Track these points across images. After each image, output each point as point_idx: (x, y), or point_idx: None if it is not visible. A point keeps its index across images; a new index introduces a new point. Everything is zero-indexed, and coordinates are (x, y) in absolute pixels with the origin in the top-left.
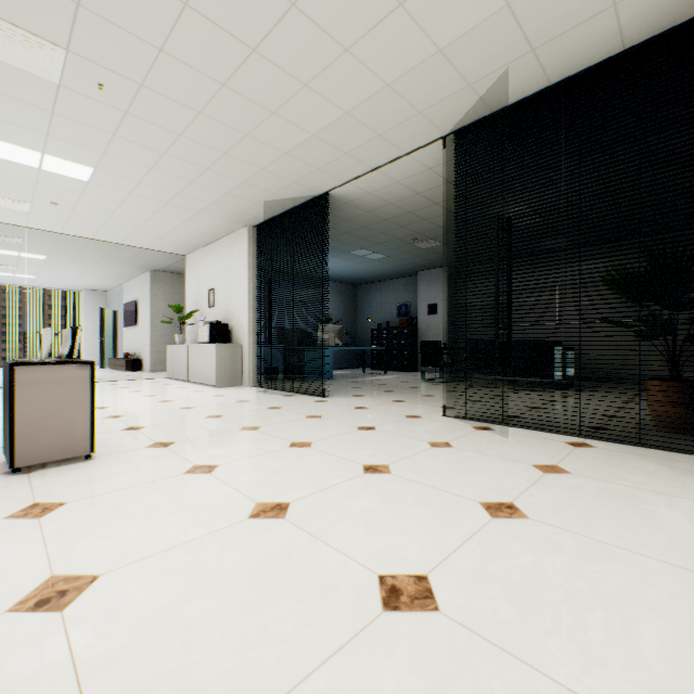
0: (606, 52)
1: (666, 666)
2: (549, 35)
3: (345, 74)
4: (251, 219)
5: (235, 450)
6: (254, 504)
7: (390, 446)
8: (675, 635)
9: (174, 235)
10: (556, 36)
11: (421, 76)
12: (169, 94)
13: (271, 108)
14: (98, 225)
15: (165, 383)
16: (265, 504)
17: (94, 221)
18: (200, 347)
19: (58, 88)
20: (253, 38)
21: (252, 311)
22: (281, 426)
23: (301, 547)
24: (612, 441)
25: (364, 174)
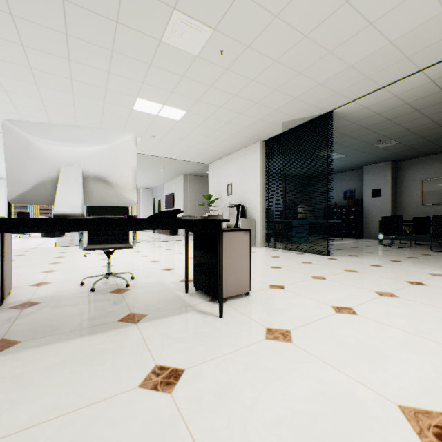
0: None
1: None
2: None
3: (411, 7)
4: (264, 136)
5: (341, 295)
6: None
7: None
8: None
9: (209, 151)
10: None
11: None
12: (262, 50)
13: (330, 49)
14: (169, 148)
15: None
16: None
17: (169, 146)
18: None
19: (194, 58)
20: None
21: (262, 197)
22: (340, 277)
23: None
24: None
25: (372, 92)
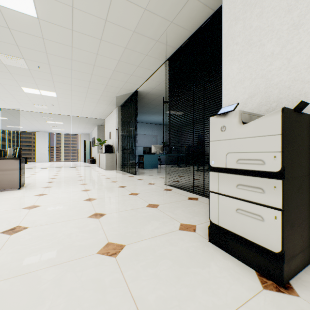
0: (207, 14)
1: (30, 257)
2: (173, 15)
3: (107, 47)
4: (117, 103)
5: (62, 190)
6: (31, 205)
7: (114, 193)
8: (52, 252)
9: (95, 112)
10: (177, 14)
11: (135, 42)
12: (59, 66)
13: (92, 64)
14: (70, 110)
15: (93, 168)
16: (34, 205)
17: (68, 109)
18: (102, 154)
19: (29, 70)
20: (69, 43)
21: (119, 140)
22: (94, 184)
23: (17, 216)
24: None
25: (145, 81)
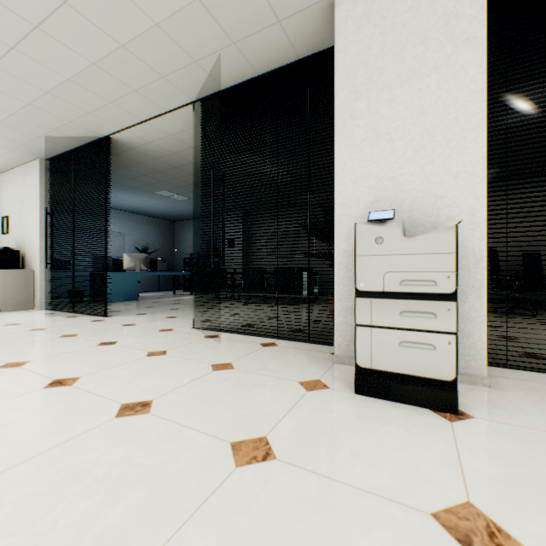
0: (288, 58)
1: (94, 541)
2: (241, 33)
3: (74, 25)
4: (40, 152)
5: None
6: None
7: (108, 358)
8: (140, 506)
9: None
10: (247, 36)
11: (150, 44)
12: None
13: (9, 43)
14: None
15: None
16: None
17: None
18: None
19: None
20: None
21: (44, 239)
22: (18, 347)
23: None
24: (294, 340)
25: (137, 124)
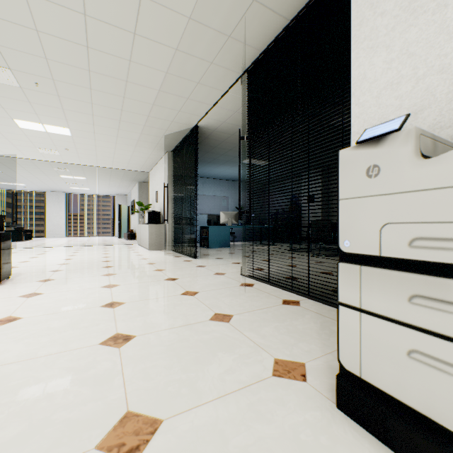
0: None
1: None
2: None
3: (146, 48)
4: (166, 147)
5: (71, 286)
6: (5, 317)
7: (157, 291)
8: None
9: (134, 161)
10: None
11: (192, 38)
12: (69, 82)
13: (124, 79)
14: (94, 158)
15: (130, 247)
16: (10, 317)
17: (91, 157)
18: (145, 226)
19: (22, 89)
20: (81, 40)
21: (170, 204)
22: (127, 274)
23: None
24: (324, 302)
25: (209, 110)
